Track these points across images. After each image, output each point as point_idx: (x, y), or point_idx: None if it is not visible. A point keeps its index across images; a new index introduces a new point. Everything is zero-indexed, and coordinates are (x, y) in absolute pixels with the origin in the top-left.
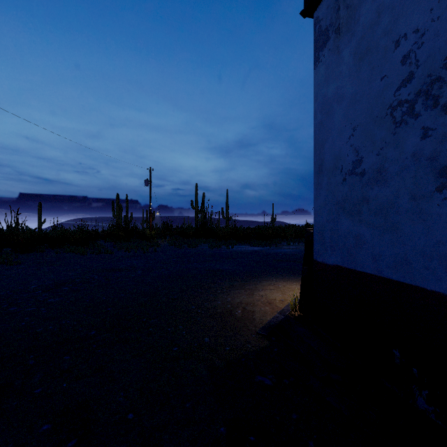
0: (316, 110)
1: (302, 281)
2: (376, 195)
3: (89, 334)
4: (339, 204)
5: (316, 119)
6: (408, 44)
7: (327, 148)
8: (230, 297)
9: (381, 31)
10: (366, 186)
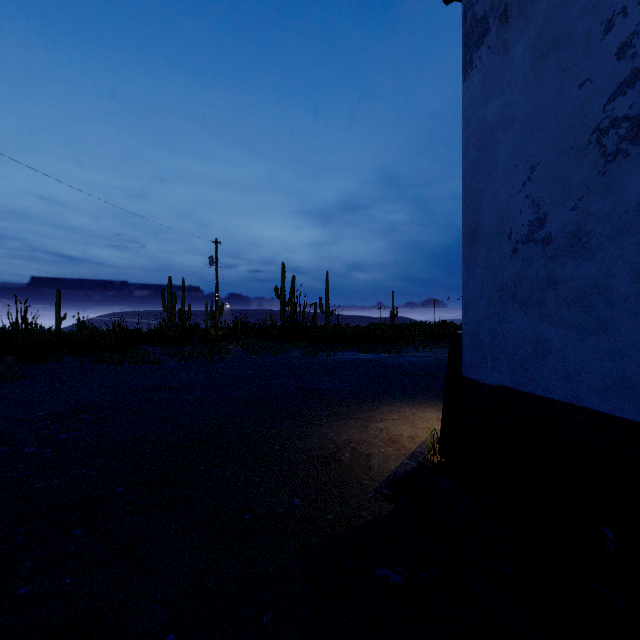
0: (468, 143)
1: (444, 409)
2: (570, 274)
3: (115, 492)
4: (505, 289)
5: (466, 157)
6: (629, 23)
7: (485, 202)
8: (333, 431)
9: (580, 7)
10: (553, 261)
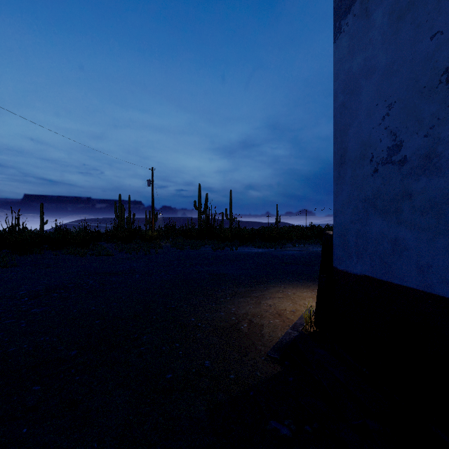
0: (337, 90)
1: (318, 292)
2: (423, 188)
3: (69, 355)
4: (368, 201)
5: (336, 101)
6: None
7: (351, 134)
8: (235, 307)
9: None
10: (408, 178)
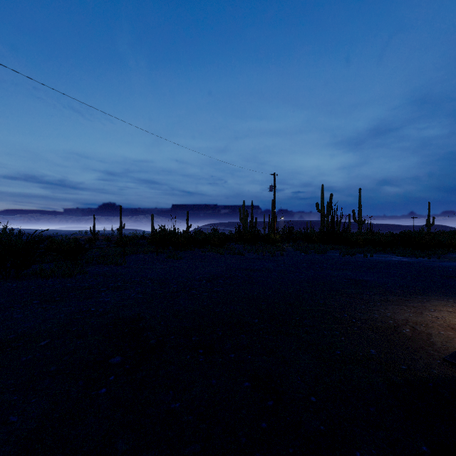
0: None
1: None
2: None
3: (254, 321)
4: None
5: None
6: None
7: None
8: (389, 312)
9: None
10: None
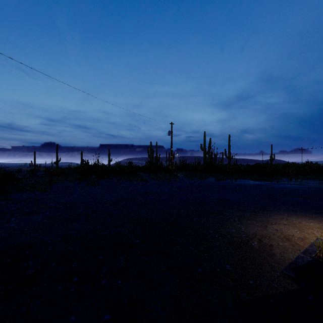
0: None
1: None
2: None
3: (135, 242)
4: None
5: None
6: None
7: None
8: (244, 226)
9: None
10: None
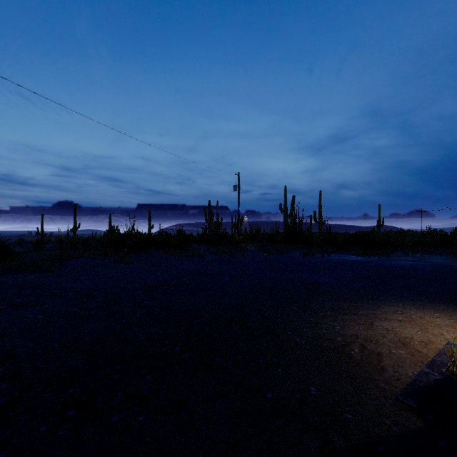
0: None
1: None
2: None
3: (173, 351)
4: None
5: None
6: None
7: None
8: (339, 325)
9: None
10: None
